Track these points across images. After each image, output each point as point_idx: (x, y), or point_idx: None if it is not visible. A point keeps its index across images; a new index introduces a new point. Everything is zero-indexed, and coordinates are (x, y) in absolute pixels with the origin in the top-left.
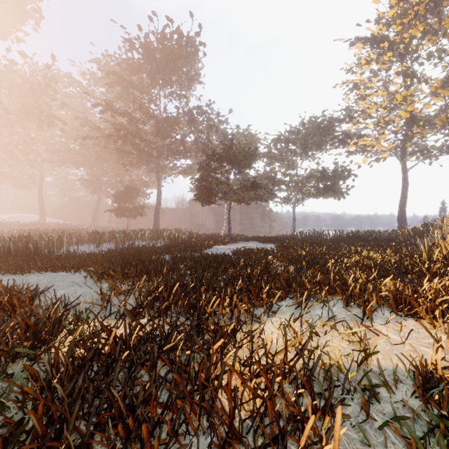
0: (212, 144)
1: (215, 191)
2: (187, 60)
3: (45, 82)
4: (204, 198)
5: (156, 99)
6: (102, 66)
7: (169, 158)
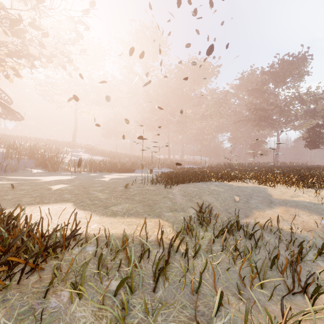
0: (317, 113)
1: (318, 142)
2: (298, 68)
3: (223, 101)
4: (311, 146)
5: (278, 94)
6: (241, 80)
7: (285, 123)
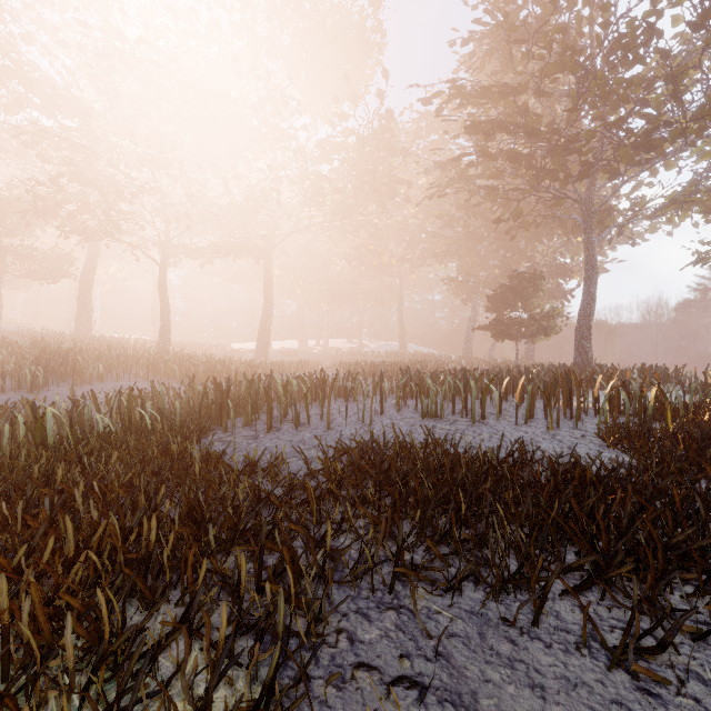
0: None
1: None
2: None
3: (381, 126)
4: None
5: (579, 23)
6: (473, 67)
7: (620, 172)
